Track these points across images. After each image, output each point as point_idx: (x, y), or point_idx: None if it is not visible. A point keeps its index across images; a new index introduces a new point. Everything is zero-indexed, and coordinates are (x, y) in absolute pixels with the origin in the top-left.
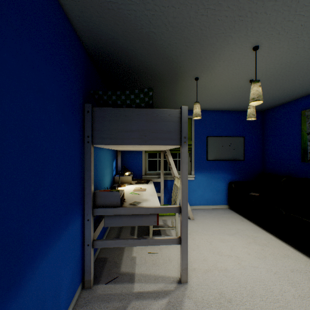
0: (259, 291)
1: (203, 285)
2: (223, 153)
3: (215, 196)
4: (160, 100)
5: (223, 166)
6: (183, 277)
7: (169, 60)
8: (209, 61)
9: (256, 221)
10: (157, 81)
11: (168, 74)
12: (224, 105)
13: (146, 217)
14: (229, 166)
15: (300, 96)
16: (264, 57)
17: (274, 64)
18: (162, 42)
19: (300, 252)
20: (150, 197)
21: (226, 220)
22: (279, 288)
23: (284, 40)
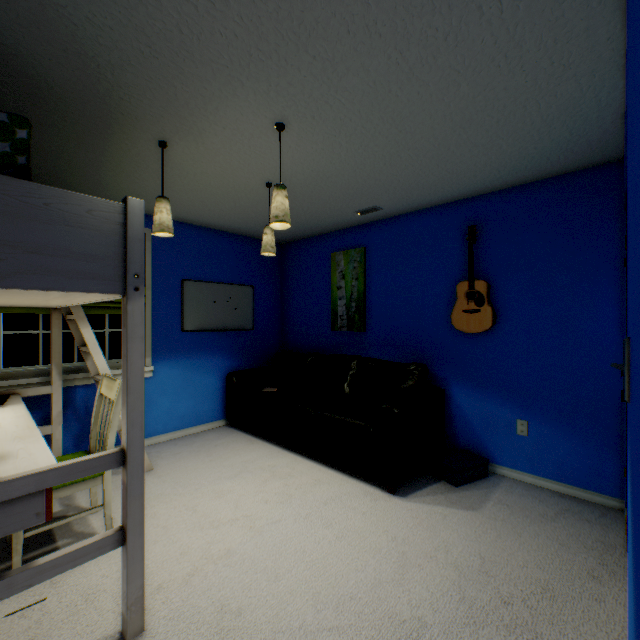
0: (286, 562)
1: (183, 612)
2: (217, 317)
3: (201, 407)
4: (50, 167)
5: (216, 343)
6: (134, 623)
7: (87, 66)
8: (196, 116)
9: (275, 438)
10: (44, 108)
11: (84, 103)
12: (218, 220)
13: (3, 512)
14: (228, 342)
15: (330, 230)
16: (292, 150)
17: (304, 168)
18: (65, 2)
19: (333, 469)
20: (18, 445)
21: (225, 450)
22: (313, 540)
23: (319, 132)
